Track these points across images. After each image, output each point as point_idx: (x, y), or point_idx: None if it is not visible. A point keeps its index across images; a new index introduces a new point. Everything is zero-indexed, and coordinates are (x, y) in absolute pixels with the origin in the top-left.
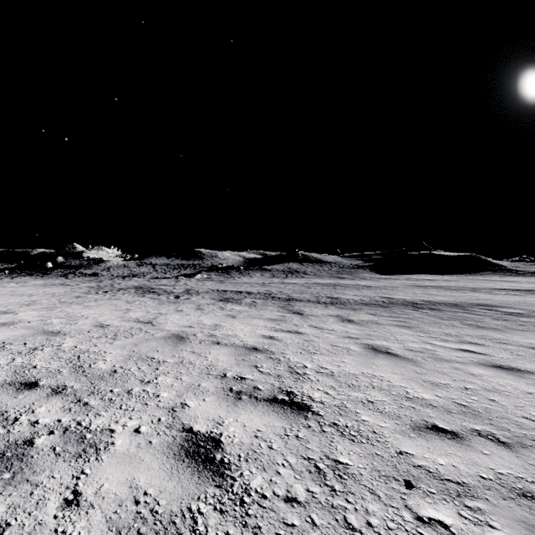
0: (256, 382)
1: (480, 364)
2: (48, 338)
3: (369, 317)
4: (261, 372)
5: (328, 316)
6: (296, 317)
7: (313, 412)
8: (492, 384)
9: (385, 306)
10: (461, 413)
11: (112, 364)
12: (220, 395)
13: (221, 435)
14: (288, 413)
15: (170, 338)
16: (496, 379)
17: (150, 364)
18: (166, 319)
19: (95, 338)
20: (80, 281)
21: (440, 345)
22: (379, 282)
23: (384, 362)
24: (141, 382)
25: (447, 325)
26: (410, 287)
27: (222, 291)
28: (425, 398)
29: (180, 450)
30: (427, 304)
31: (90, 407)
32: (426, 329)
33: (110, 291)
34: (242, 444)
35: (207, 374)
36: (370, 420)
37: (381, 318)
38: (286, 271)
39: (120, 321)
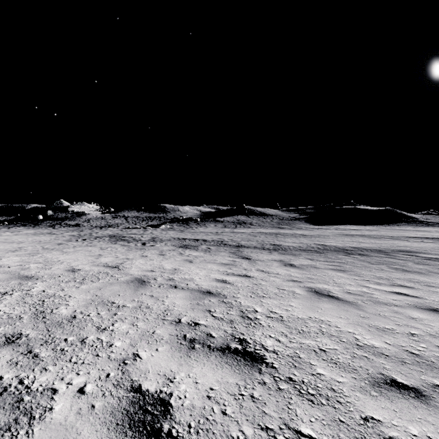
0: (209, 328)
1: (416, 308)
2: (20, 282)
3: (308, 261)
4: (214, 317)
5: (273, 261)
6: (245, 261)
7: (266, 364)
8: (435, 329)
9: (320, 252)
10: (416, 363)
11: (73, 309)
12: (173, 344)
13: (170, 395)
14: (242, 365)
15: (132, 282)
16: (437, 323)
17: (109, 308)
18: (132, 264)
19: (64, 283)
20: (65, 230)
21: (375, 288)
22: (313, 232)
23: (328, 305)
24: (97, 329)
25: (377, 269)
26: (340, 236)
27: (182, 239)
28: (376, 345)
29: (124, 418)
30: (356, 250)
31: (39, 360)
32: (359, 273)
33: (88, 239)
34: (193, 408)
35: (163, 319)
36: (326, 374)
37: (318, 262)
38: (235, 222)
39: (91, 266)
